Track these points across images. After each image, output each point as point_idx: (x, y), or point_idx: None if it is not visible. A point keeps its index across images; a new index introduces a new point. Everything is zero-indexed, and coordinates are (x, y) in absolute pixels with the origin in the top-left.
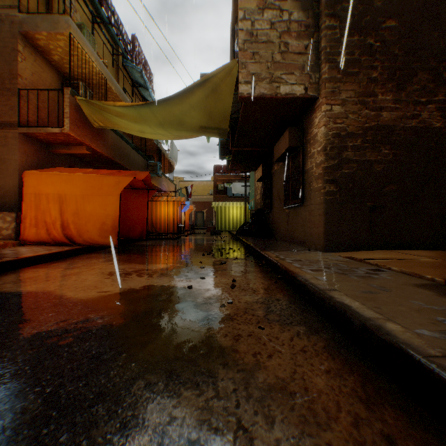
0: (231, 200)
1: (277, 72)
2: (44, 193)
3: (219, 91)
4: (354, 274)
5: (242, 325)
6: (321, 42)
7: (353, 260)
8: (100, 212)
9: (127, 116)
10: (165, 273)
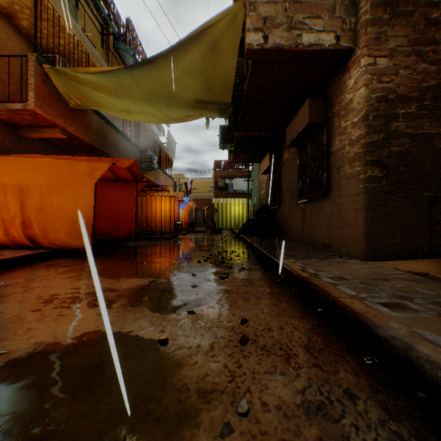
0: (232, 196)
1: (298, 15)
2: (1, 183)
3: (219, 49)
4: None
5: None
6: None
7: (426, 278)
8: (71, 207)
9: (105, 88)
10: (135, 298)
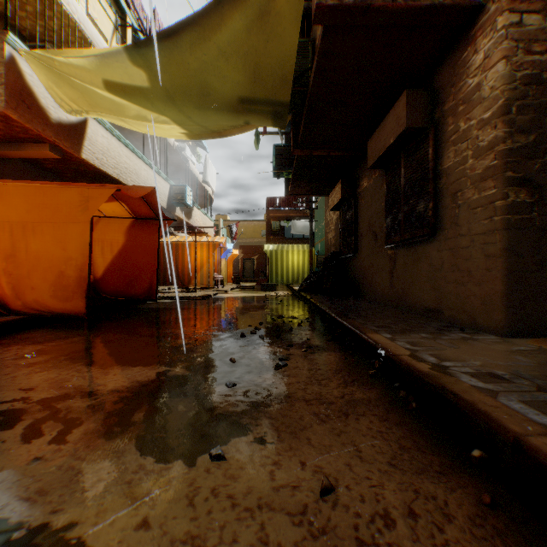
0: (289, 243)
1: None
2: None
3: (272, 16)
4: None
5: None
6: None
7: None
8: (56, 254)
9: (108, 81)
10: (120, 415)
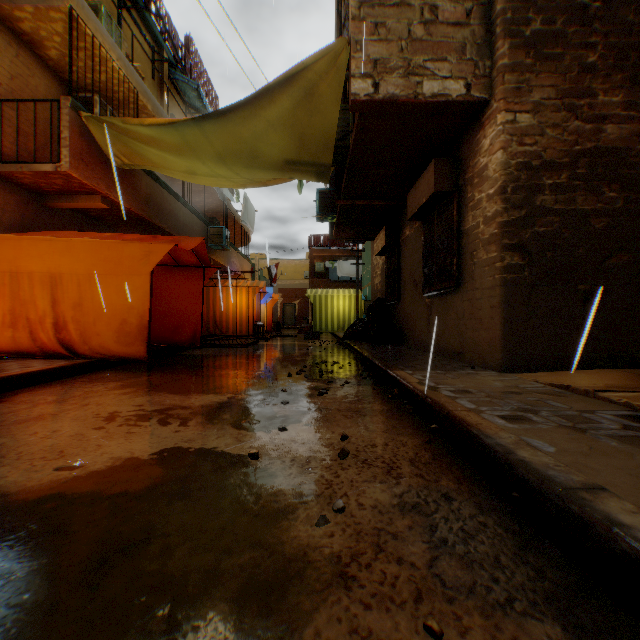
0: (335, 286)
1: (418, 57)
2: (25, 271)
3: (316, 97)
4: (600, 430)
5: (374, 609)
6: (496, 4)
7: (568, 391)
8: (119, 303)
9: (164, 143)
10: (214, 416)
